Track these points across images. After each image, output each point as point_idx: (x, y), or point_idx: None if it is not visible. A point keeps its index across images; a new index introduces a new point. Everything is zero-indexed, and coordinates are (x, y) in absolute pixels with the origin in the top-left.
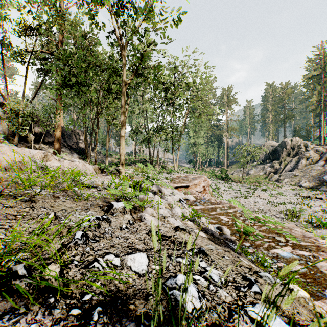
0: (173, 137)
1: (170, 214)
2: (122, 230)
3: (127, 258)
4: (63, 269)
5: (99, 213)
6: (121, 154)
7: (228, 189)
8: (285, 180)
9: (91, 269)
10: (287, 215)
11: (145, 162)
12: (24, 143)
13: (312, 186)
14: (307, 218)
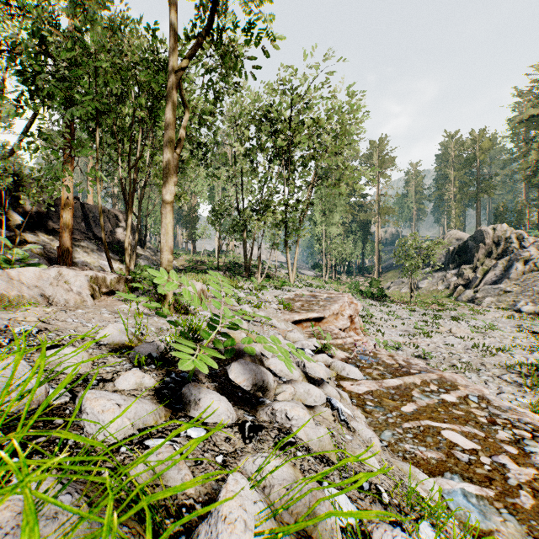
0: (287, 221)
1: None
2: None
3: None
4: None
5: None
6: (163, 247)
7: (387, 318)
8: (488, 299)
9: None
10: (526, 378)
11: (237, 267)
12: (2, 230)
13: None
14: None
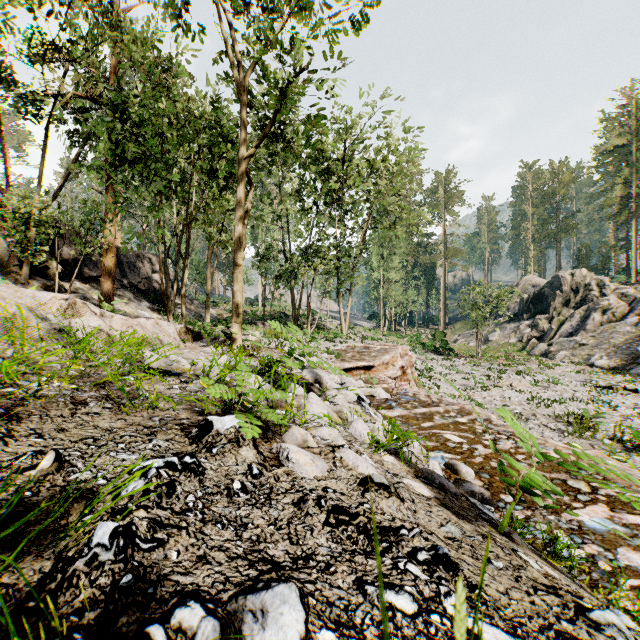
0: (339, 267)
1: (344, 437)
2: (232, 496)
3: (244, 608)
4: None
5: (177, 446)
6: (235, 302)
7: (448, 372)
8: (561, 353)
9: None
10: (572, 426)
11: (283, 317)
12: (42, 279)
13: (615, 366)
14: (611, 432)
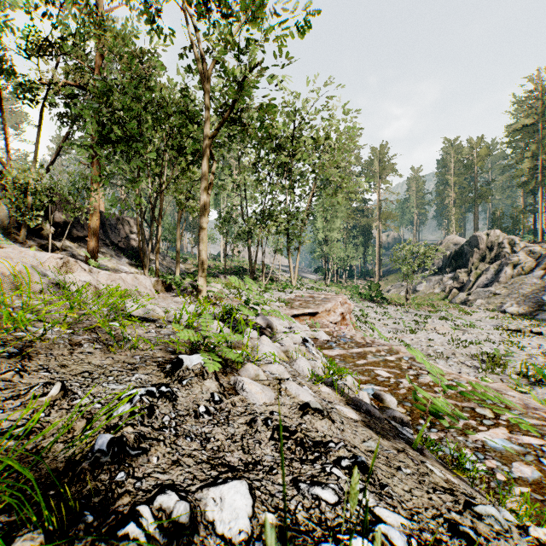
0: (289, 229)
1: (289, 372)
2: (198, 417)
3: (207, 497)
4: (53, 545)
5: (155, 378)
6: (200, 259)
7: (382, 318)
8: (478, 301)
9: (121, 542)
10: (485, 363)
11: (242, 271)
12: (37, 239)
13: (523, 312)
14: (518, 368)
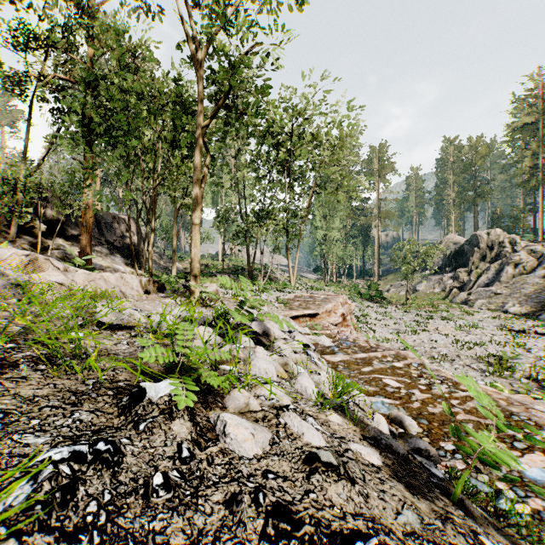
0: (288, 227)
1: (289, 394)
2: (149, 496)
3: None
4: None
5: (102, 419)
6: (193, 257)
7: (382, 318)
8: (479, 301)
9: None
10: (492, 366)
11: (240, 270)
12: (28, 237)
13: (526, 312)
14: (527, 372)
